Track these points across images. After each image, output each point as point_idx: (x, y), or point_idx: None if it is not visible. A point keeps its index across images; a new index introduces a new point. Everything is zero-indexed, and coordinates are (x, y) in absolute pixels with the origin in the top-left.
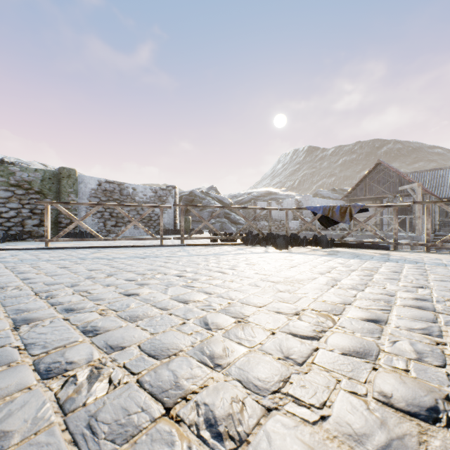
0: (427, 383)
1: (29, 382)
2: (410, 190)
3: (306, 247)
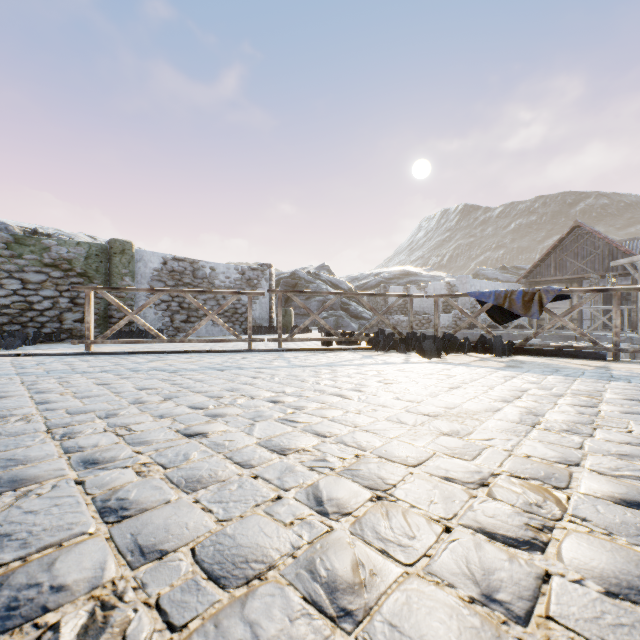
0: None
1: None
2: (629, 267)
3: (468, 354)
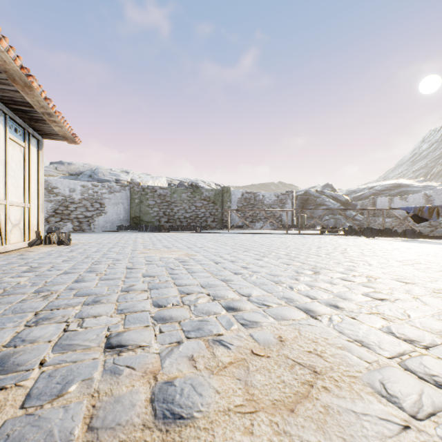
0: (354, 253)
1: (276, 248)
2: None
3: (395, 237)
